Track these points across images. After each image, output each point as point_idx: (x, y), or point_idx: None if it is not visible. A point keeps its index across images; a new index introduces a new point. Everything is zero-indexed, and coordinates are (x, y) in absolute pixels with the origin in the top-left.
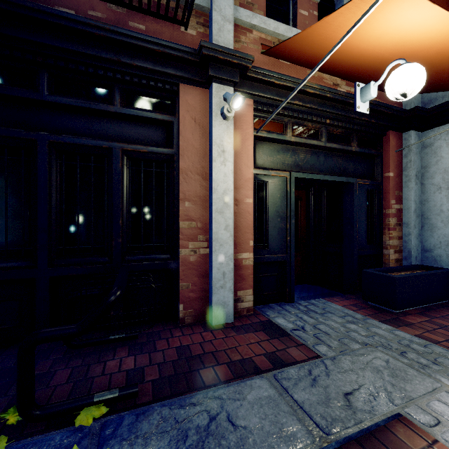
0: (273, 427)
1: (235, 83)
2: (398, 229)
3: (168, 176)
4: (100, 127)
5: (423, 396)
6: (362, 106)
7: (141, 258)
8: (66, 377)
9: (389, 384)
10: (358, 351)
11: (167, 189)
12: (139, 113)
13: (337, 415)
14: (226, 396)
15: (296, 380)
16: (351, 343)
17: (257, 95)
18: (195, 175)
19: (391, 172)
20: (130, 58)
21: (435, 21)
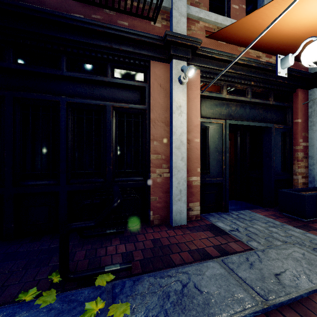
0: (227, 293)
1: (188, 59)
2: (305, 161)
3: (141, 124)
4: (98, 92)
5: None
6: (282, 72)
7: (124, 179)
8: (82, 256)
9: (307, 269)
10: (281, 246)
11: (141, 133)
12: (123, 81)
13: (271, 288)
14: (191, 272)
15: (238, 264)
16: (274, 241)
17: (203, 66)
18: (160, 123)
19: (300, 119)
20: (118, 45)
21: None
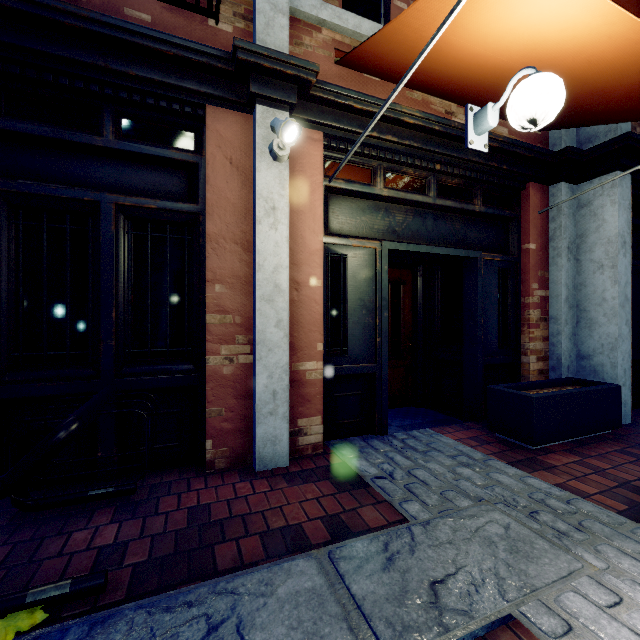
0: None
1: (292, 106)
2: (543, 326)
3: (190, 246)
4: (82, 169)
5: (552, 584)
6: (477, 141)
7: (147, 370)
8: (0, 560)
9: (503, 565)
10: (467, 510)
11: (189, 266)
12: (143, 149)
13: (412, 620)
14: (245, 588)
15: (361, 560)
16: (458, 498)
17: (329, 125)
18: (231, 245)
19: (533, 242)
20: (125, 64)
21: (578, 9)
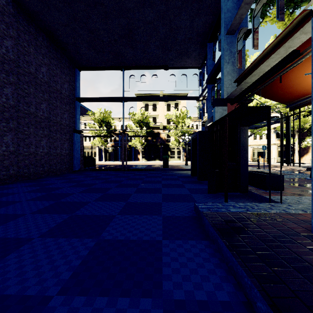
0: None
1: None
2: None
3: None
4: None
5: None
6: None
7: None
8: None
9: None
10: None
11: None
12: None
13: None
14: None
15: None
16: None
17: None
18: None
19: None
20: None
21: None
